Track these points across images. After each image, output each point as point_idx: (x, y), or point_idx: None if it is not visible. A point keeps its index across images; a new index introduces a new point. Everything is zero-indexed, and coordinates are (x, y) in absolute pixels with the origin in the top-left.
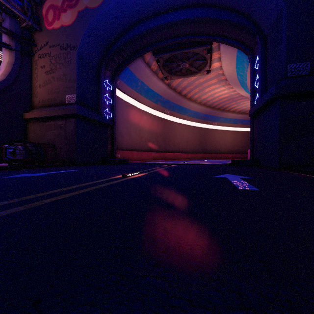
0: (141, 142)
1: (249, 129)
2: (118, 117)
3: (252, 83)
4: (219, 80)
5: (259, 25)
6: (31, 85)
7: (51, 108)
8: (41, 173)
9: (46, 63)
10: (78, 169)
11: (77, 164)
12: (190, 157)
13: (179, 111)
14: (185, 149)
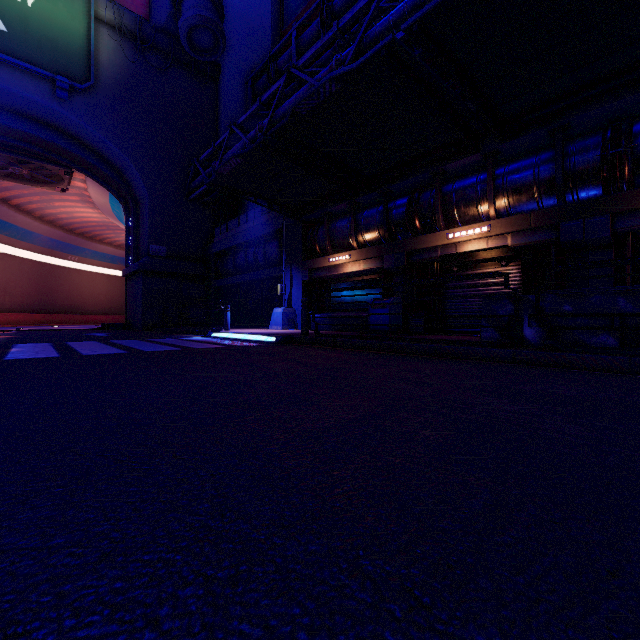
0: None
1: None
2: None
3: (127, 238)
4: (83, 200)
5: (131, 189)
6: None
7: None
8: None
9: None
10: None
11: None
12: (14, 320)
13: None
14: (1, 305)
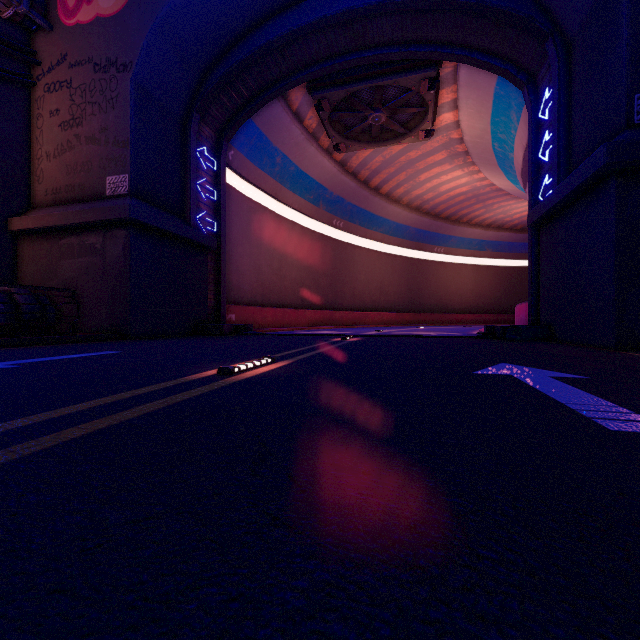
0: (283, 287)
1: (511, 262)
2: (232, 232)
3: (533, 151)
4: (450, 155)
5: (554, 13)
6: (28, 155)
7: (73, 206)
8: (9, 361)
9: (63, 104)
10: (121, 349)
11: (130, 336)
12: (386, 320)
13: (365, 222)
14: (377, 304)
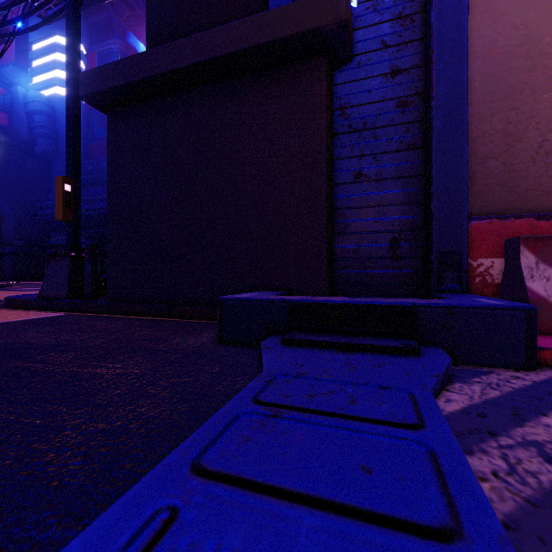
0: None
1: None
2: None
3: None
4: None
5: None
6: None
7: None
8: None
9: None
10: None
11: None
12: None
13: None
14: None
